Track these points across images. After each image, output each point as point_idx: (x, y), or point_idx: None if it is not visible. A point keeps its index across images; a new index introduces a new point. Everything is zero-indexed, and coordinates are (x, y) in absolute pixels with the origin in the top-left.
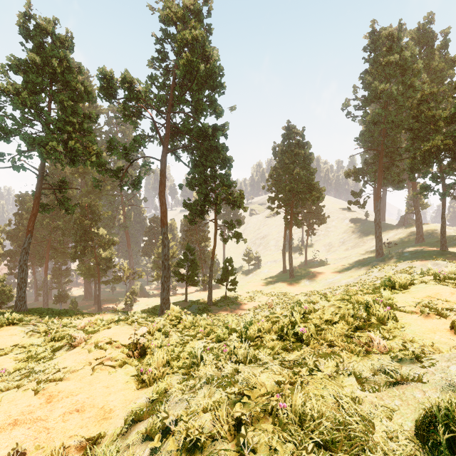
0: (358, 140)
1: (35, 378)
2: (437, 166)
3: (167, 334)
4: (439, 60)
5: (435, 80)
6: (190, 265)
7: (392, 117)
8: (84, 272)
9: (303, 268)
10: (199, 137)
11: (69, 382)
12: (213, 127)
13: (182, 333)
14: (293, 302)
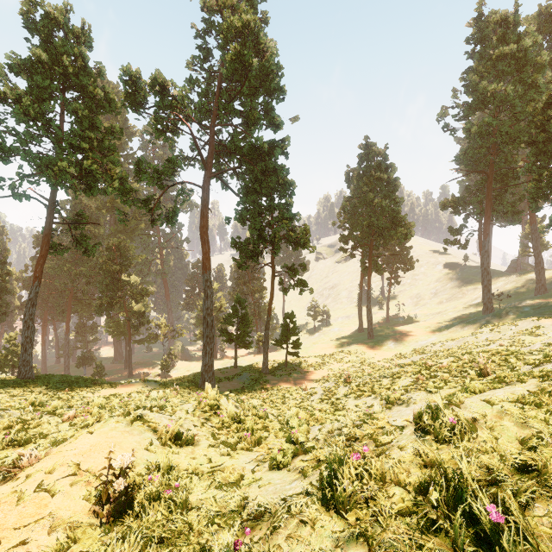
0: (459, 159)
1: None
2: None
3: (190, 441)
4: None
5: None
6: (241, 321)
7: (506, 128)
8: (112, 329)
9: (385, 327)
10: (252, 156)
11: None
12: (269, 144)
13: (215, 437)
14: (380, 375)
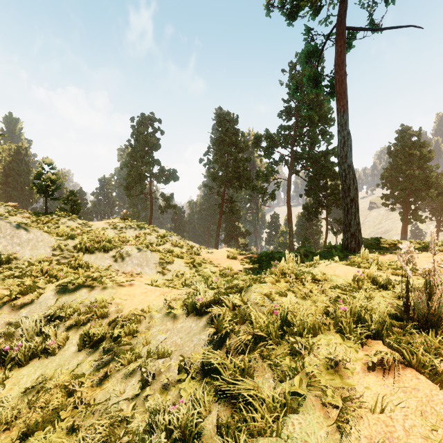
0: None
1: None
2: None
3: None
4: None
5: None
6: None
7: None
8: None
9: None
10: (314, 163)
11: None
12: (325, 152)
13: None
14: None
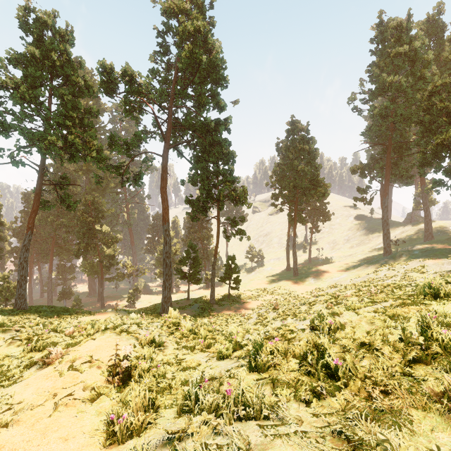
0: (365, 134)
1: None
2: (450, 160)
3: (162, 345)
4: (450, 51)
5: (445, 72)
6: (192, 262)
7: (401, 110)
8: (88, 269)
9: (308, 266)
10: (202, 132)
11: (16, 430)
12: (216, 122)
13: (178, 343)
14: (300, 303)
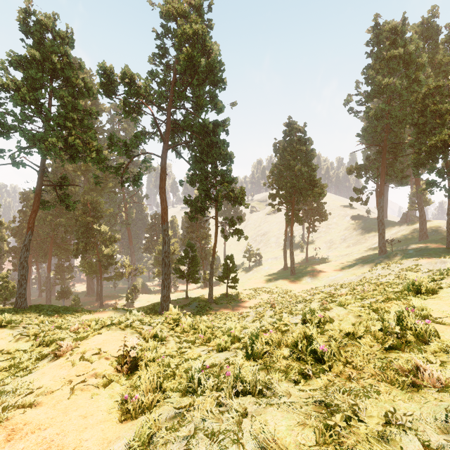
0: (361, 135)
1: (3, 402)
2: (443, 161)
3: (164, 340)
4: (444, 54)
5: (440, 74)
6: (191, 262)
7: (396, 112)
8: (86, 268)
9: (305, 266)
10: (200, 133)
11: (40, 409)
12: (214, 123)
13: (180, 338)
14: (297, 301)
